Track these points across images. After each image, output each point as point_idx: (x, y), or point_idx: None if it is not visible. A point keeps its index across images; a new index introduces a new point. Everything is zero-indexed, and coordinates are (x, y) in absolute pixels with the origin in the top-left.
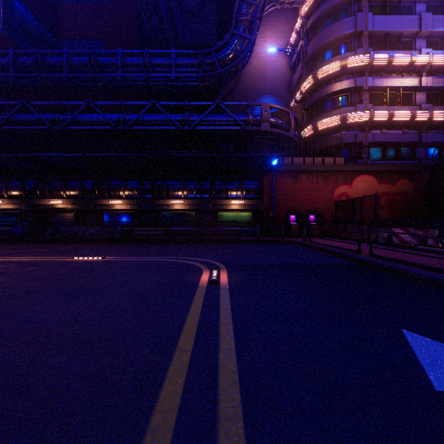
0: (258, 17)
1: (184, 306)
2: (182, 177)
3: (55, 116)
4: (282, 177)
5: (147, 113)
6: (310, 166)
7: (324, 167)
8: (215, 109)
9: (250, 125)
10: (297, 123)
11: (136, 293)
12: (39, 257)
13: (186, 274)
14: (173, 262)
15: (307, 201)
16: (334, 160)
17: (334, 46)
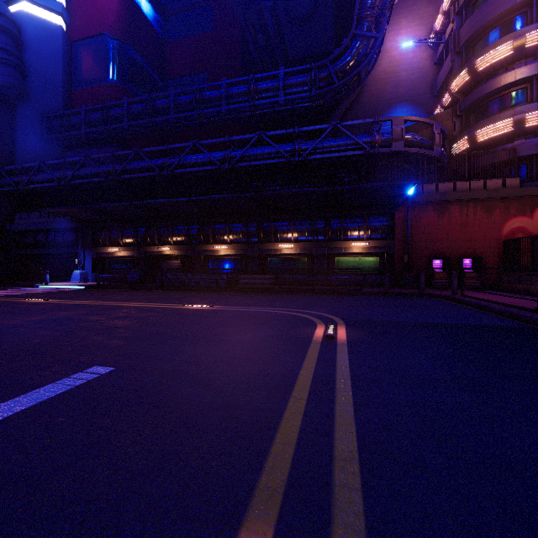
0: (388, 7)
1: (297, 359)
2: (292, 217)
3: (163, 161)
4: (421, 210)
5: (252, 145)
6: (464, 193)
7: (486, 193)
8: (331, 132)
9: (376, 147)
10: (444, 137)
11: (247, 343)
12: (153, 304)
13: (298, 327)
14: (283, 314)
15: (459, 241)
16: (503, 182)
17: (503, 21)
